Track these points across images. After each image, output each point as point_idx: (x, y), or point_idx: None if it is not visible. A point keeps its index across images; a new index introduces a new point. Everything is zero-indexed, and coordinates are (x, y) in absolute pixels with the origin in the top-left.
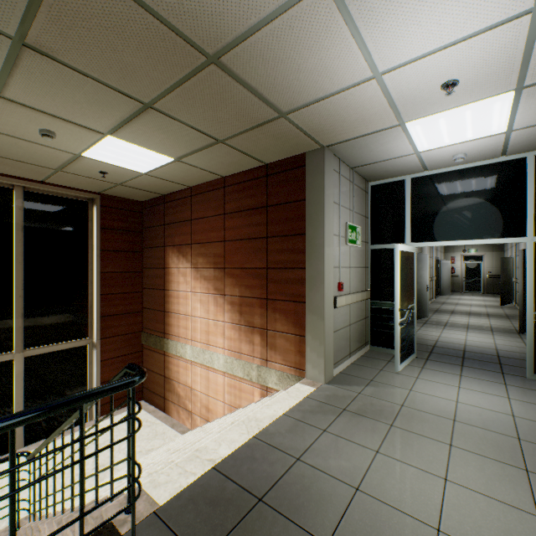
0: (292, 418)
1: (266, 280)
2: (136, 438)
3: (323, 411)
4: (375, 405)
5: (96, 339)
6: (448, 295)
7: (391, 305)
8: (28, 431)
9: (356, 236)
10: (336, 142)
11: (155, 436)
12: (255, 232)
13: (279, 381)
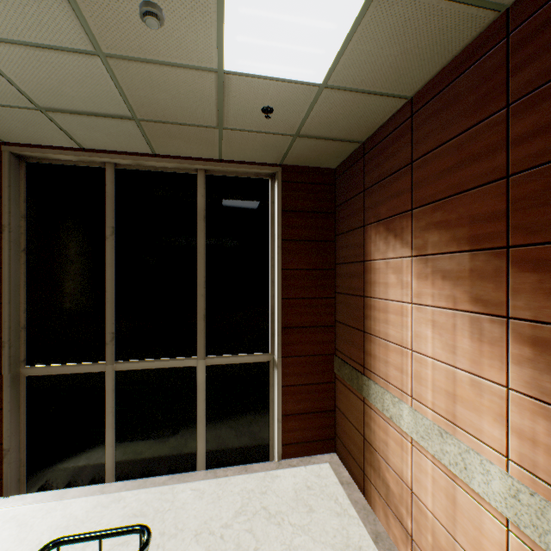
0: None
1: None
2: (316, 533)
3: None
4: None
5: (276, 356)
6: None
7: None
8: (210, 451)
9: None
10: None
11: (344, 548)
12: None
13: None
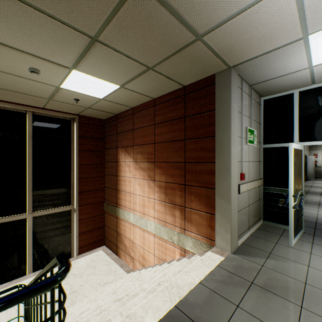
0: (207, 288)
1: (184, 170)
2: (98, 273)
3: (233, 283)
4: (280, 281)
5: (76, 206)
6: (312, 180)
7: (281, 190)
8: (35, 262)
9: (253, 138)
10: (241, 62)
11: (110, 273)
12: (175, 136)
13: (194, 246)
